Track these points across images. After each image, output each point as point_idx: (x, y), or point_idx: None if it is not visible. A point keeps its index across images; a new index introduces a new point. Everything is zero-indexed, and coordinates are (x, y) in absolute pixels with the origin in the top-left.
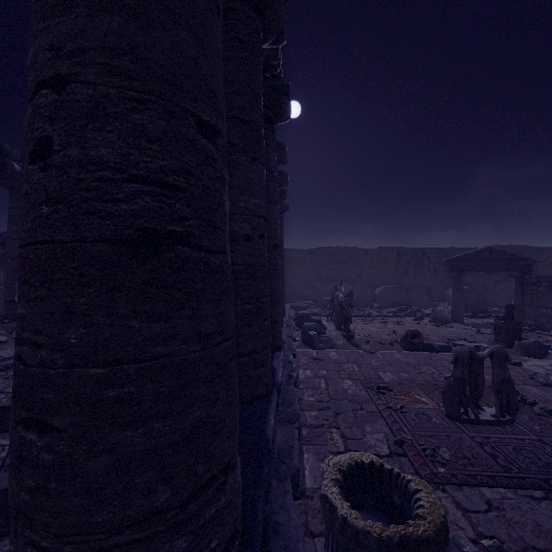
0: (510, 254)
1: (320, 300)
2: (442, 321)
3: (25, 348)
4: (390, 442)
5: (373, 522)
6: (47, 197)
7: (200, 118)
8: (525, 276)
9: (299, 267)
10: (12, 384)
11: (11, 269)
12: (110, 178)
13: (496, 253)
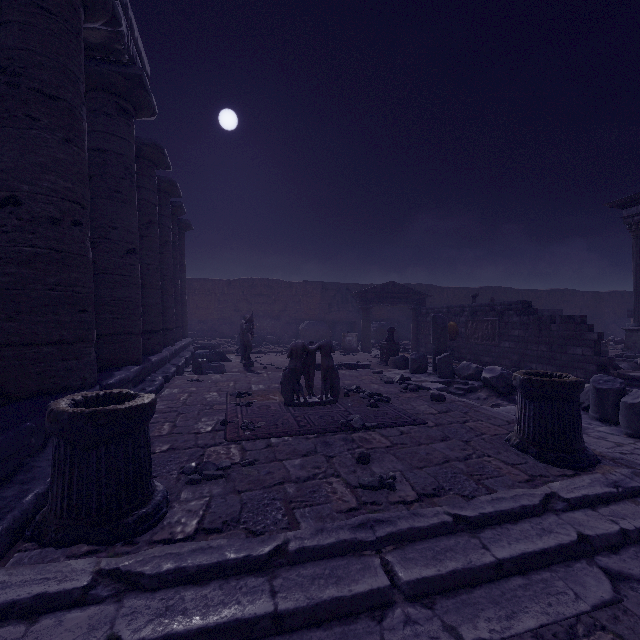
0: (409, 289)
1: (238, 337)
2: (350, 350)
3: None
4: (218, 425)
5: (76, 408)
6: None
7: None
8: (419, 308)
9: (216, 301)
10: None
11: None
12: None
13: (398, 287)
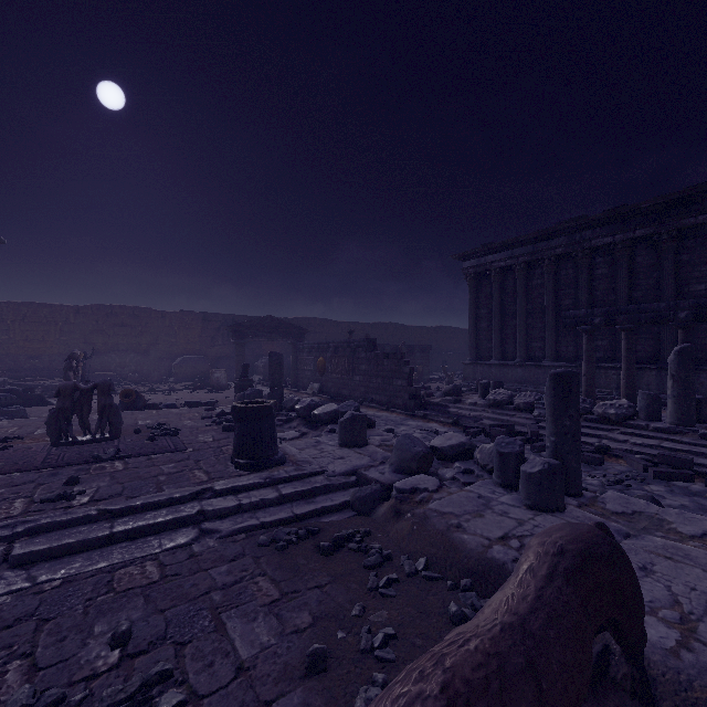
0: (288, 323)
1: (86, 376)
2: (218, 388)
3: None
4: None
5: None
6: None
7: None
8: (298, 343)
9: (56, 331)
10: None
11: None
12: None
13: (277, 321)
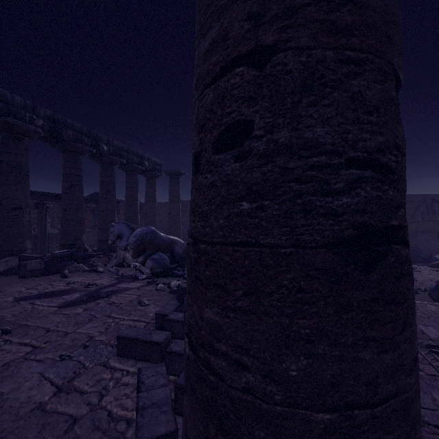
0: None
1: None
2: None
3: (222, 363)
4: None
5: None
6: (248, 190)
7: (397, 77)
8: None
9: None
10: (114, 309)
11: (102, 218)
12: (326, 164)
13: None
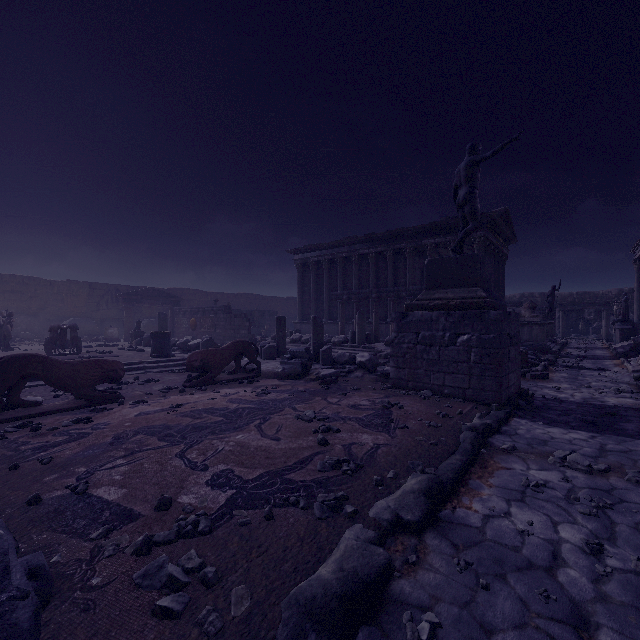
0: (167, 293)
1: None
2: (112, 340)
3: None
4: None
5: None
6: None
7: None
8: (175, 308)
9: None
10: None
11: None
12: None
13: (158, 292)
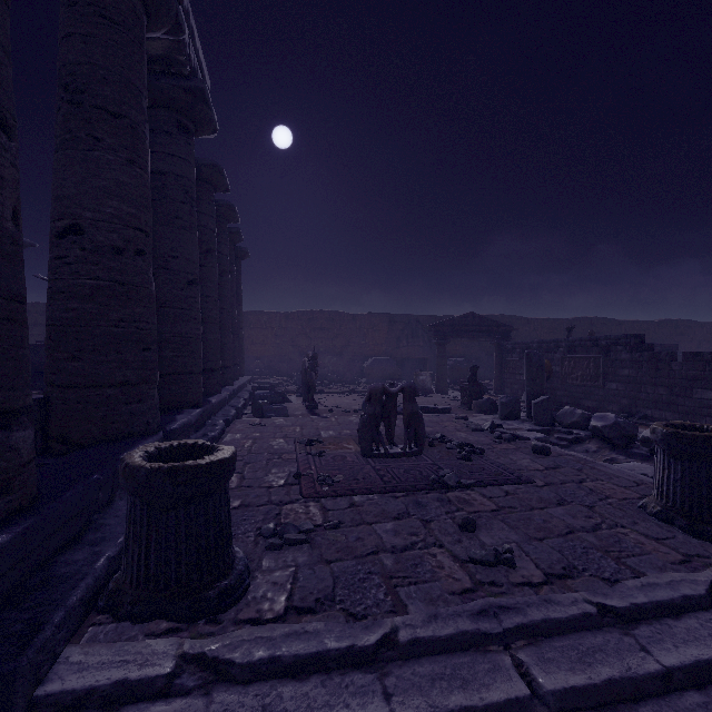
0: (491, 321)
1: (297, 375)
2: (423, 391)
3: None
4: (290, 478)
5: (153, 463)
6: None
7: None
8: (504, 343)
9: (272, 335)
10: None
11: None
12: None
13: (479, 318)
